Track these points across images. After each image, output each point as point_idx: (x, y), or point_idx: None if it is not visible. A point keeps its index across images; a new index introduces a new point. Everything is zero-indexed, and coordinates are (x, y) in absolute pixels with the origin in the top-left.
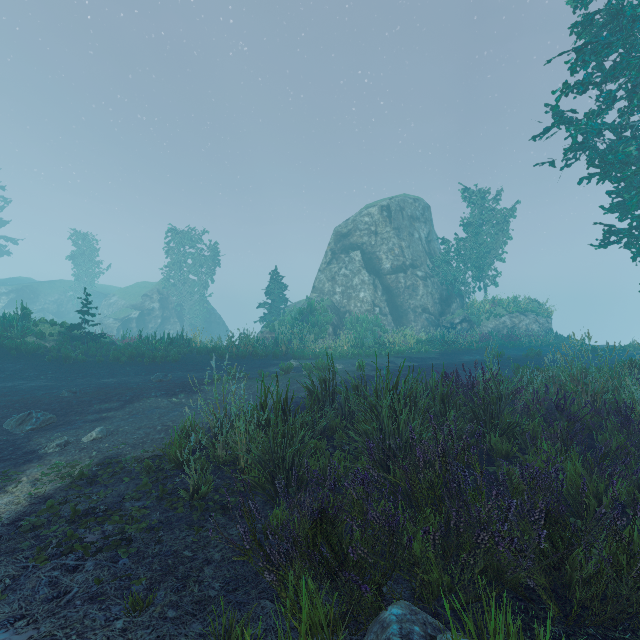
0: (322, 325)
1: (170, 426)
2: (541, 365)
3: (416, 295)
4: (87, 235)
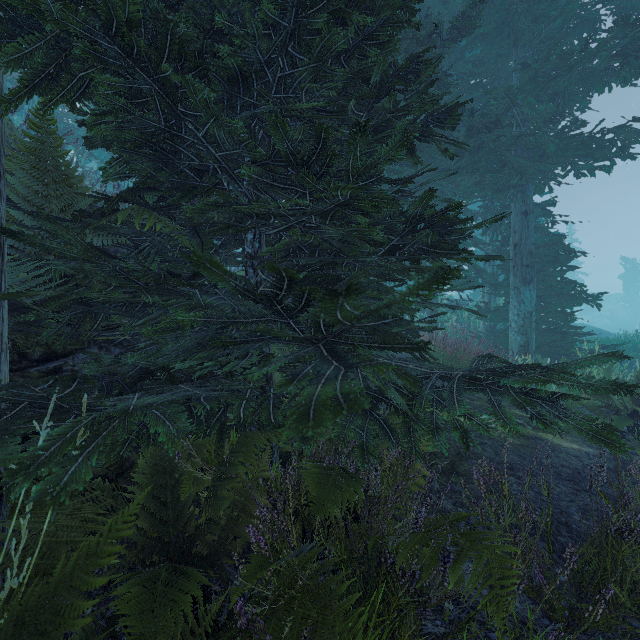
0: None
1: None
2: None
3: None
4: (632, 261)
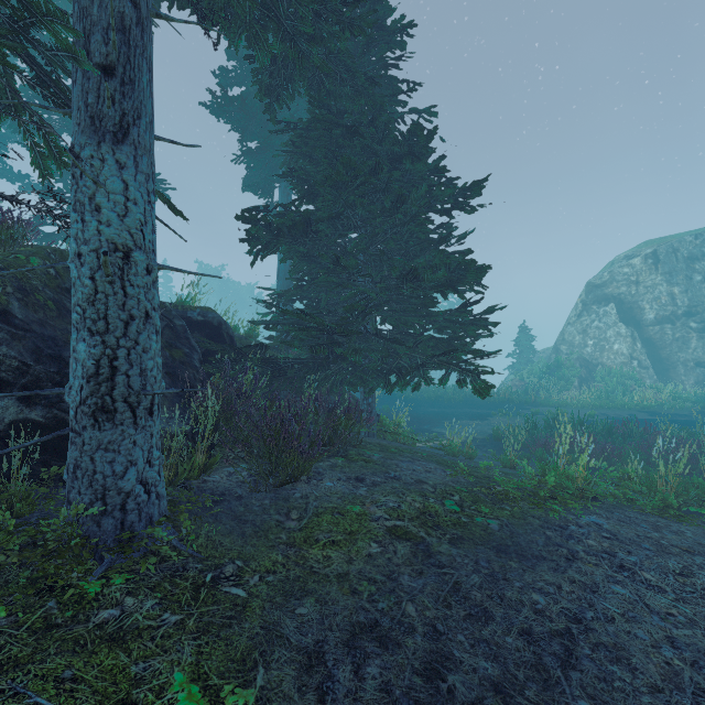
0: (568, 379)
1: (483, 431)
2: None
3: (689, 346)
4: None
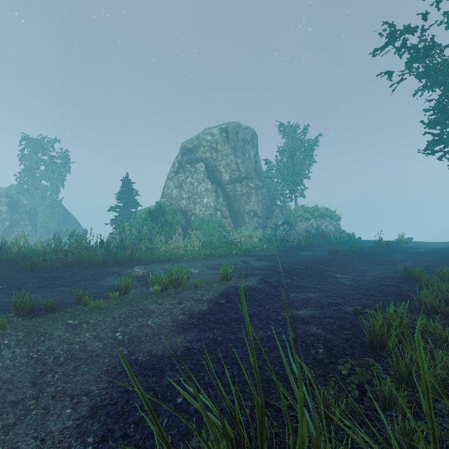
0: (172, 226)
1: None
2: (374, 260)
3: (249, 202)
4: None
